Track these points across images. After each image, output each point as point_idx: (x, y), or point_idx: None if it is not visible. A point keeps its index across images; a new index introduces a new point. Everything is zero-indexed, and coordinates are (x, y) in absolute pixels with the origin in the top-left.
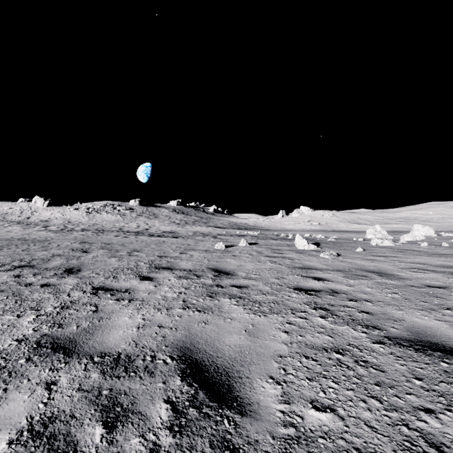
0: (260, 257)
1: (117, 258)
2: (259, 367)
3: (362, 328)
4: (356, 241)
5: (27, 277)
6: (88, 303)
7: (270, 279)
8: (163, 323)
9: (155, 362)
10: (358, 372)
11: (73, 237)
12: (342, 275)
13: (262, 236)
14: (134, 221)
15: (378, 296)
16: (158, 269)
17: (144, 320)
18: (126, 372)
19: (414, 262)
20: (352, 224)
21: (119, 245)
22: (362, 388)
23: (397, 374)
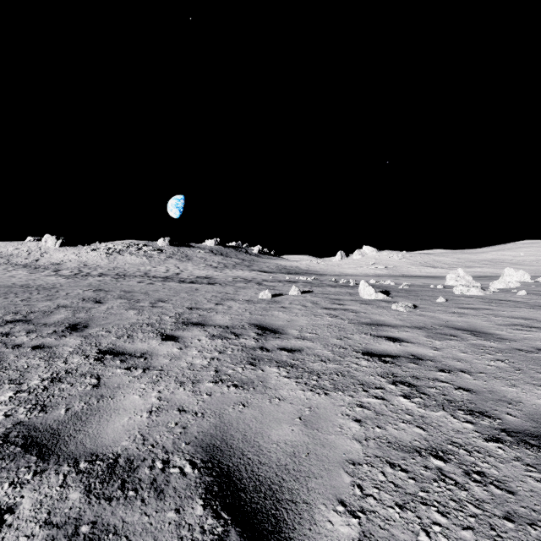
0: (315, 310)
1: (136, 311)
2: (322, 481)
3: (464, 414)
4: (434, 289)
5: (18, 335)
6: (88, 373)
7: (330, 340)
8: (186, 405)
9: (167, 471)
10: (474, 494)
11: (87, 283)
12: (423, 334)
13: (317, 283)
14: (162, 264)
15: (477, 365)
16: (187, 325)
17: (160, 401)
18: (122, 490)
19: (514, 317)
20: (425, 267)
21: (141, 293)
22: (486, 525)
23: (535, 497)
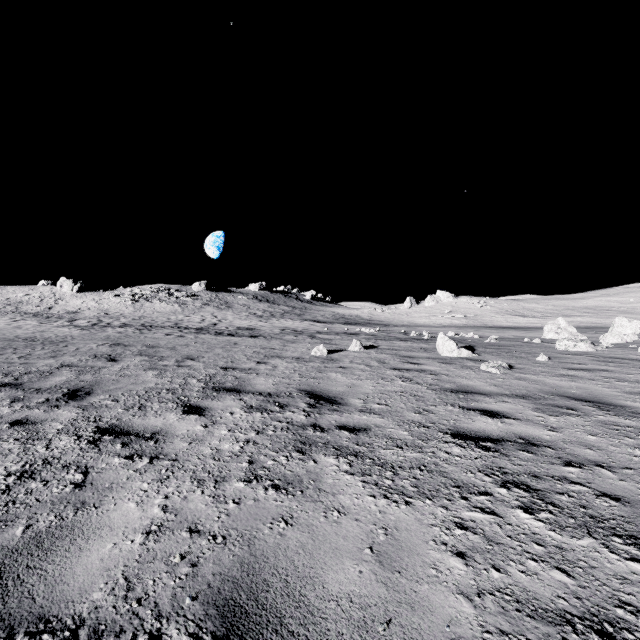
0: (383, 371)
1: (157, 371)
2: None
3: (624, 544)
4: (530, 344)
5: None
6: (73, 464)
7: (405, 414)
8: (201, 522)
9: None
10: None
11: (104, 336)
12: (530, 406)
13: (383, 335)
14: (197, 312)
15: (618, 455)
16: (218, 391)
17: (165, 513)
18: None
19: None
20: (513, 316)
21: (167, 348)
22: None
23: None
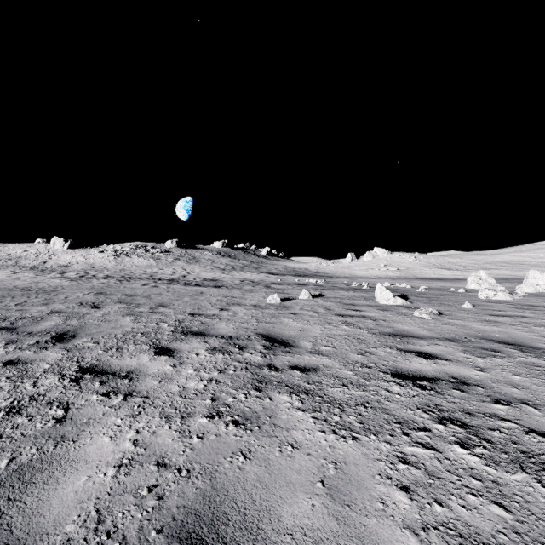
0: (329, 317)
1: (133, 317)
2: None
3: None
4: (456, 293)
5: None
6: (56, 400)
7: (349, 355)
8: (168, 456)
9: None
10: None
11: (89, 286)
12: (459, 349)
13: (328, 286)
14: (169, 266)
15: (541, 394)
16: (186, 335)
17: (135, 447)
18: None
19: None
20: (439, 269)
21: (143, 297)
22: None
23: None
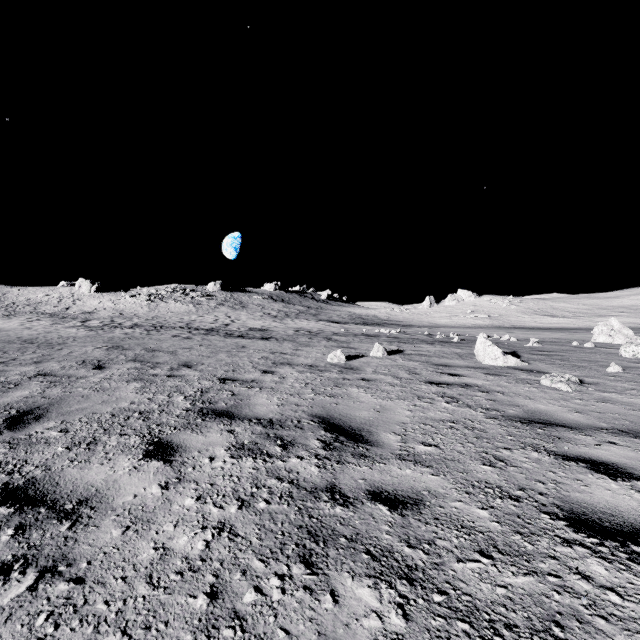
0: (417, 386)
1: (141, 383)
2: None
3: None
4: (583, 348)
5: None
6: None
7: (470, 467)
8: None
9: None
10: None
11: (108, 338)
12: None
13: (405, 337)
14: (211, 312)
15: None
16: (204, 416)
17: None
18: None
19: None
20: (541, 316)
21: (167, 353)
22: None
23: None
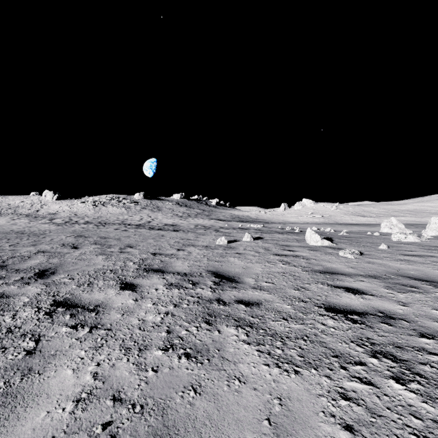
0: (268, 256)
1: (105, 256)
2: None
3: None
4: (372, 236)
5: None
6: (30, 332)
7: (287, 291)
8: (124, 390)
9: None
10: None
11: (72, 230)
12: (382, 285)
13: (266, 230)
14: (137, 213)
15: None
16: (147, 272)
17: (95, 380)
18: None
19: None
20: (356, 216)
21: (114, 239)
22: None
23: None
